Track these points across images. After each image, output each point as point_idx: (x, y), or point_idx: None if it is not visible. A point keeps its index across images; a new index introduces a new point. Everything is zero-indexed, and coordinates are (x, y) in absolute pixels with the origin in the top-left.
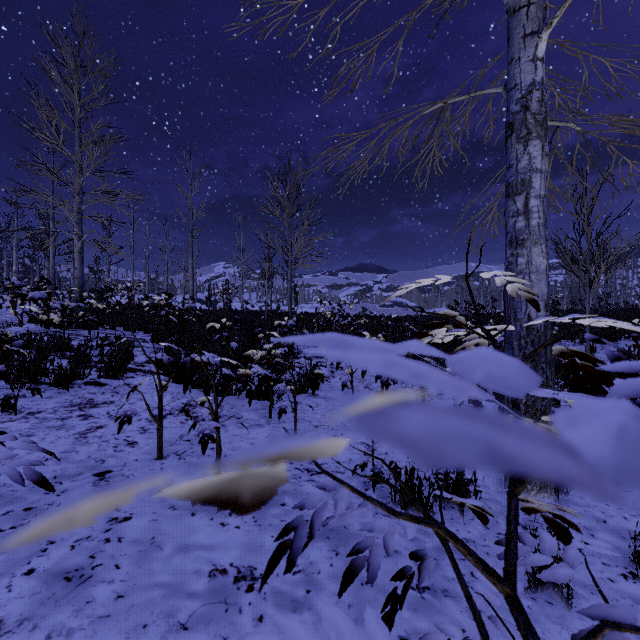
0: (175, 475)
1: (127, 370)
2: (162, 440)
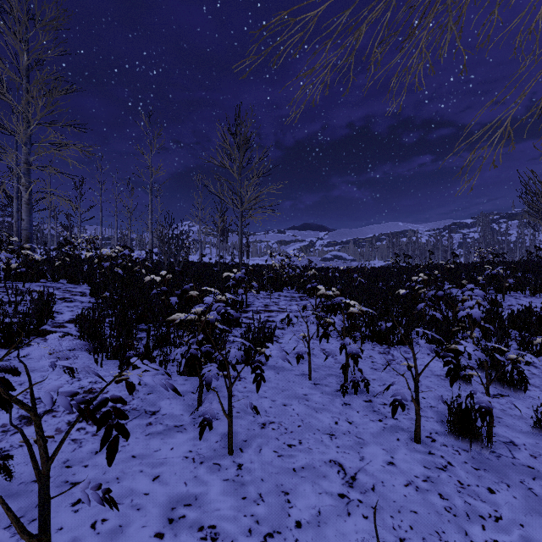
0: None
1: (35, 333)
2: None
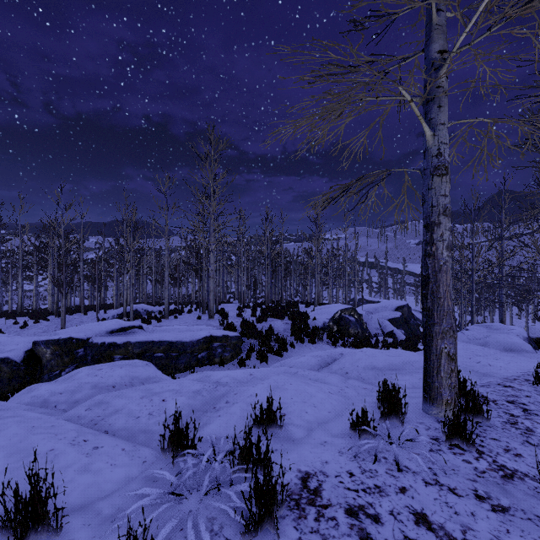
0: None
1: None
2: None
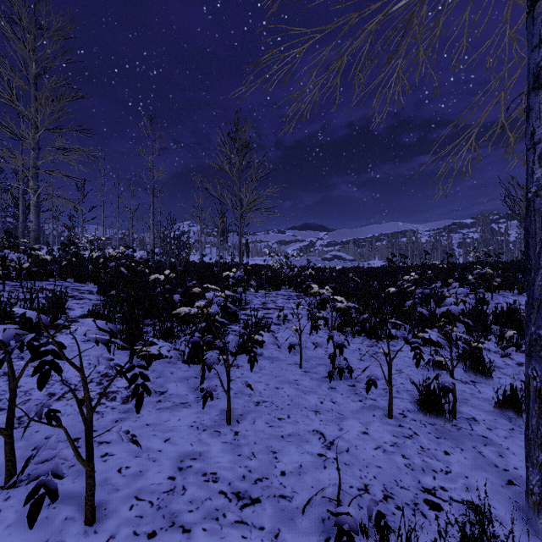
0: (13, 530)
1: (52, 327)
2: (12, 458)
